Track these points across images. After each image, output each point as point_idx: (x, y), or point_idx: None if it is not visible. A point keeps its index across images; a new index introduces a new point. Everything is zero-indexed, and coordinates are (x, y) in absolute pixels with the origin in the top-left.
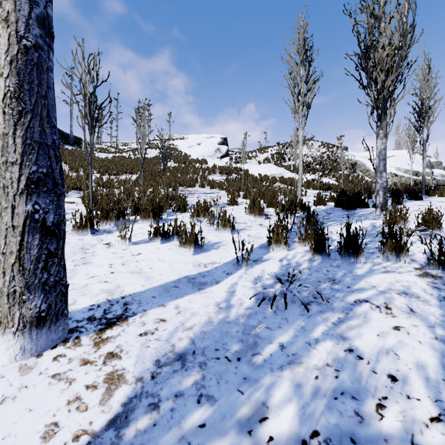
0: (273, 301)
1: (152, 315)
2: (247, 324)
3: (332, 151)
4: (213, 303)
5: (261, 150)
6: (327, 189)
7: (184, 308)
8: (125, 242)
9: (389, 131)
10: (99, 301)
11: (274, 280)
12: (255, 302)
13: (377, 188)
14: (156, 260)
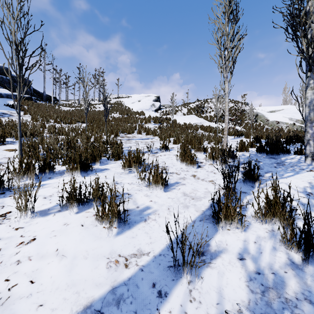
0: None
1: None
2: None
3: (238, 106)
4: None
5: (184, 105)
6: (240, 135)
7: None
8: (24, 214)
9: None
10: None
11: None
12: None
13: (308, 137)
14: (52, 255)
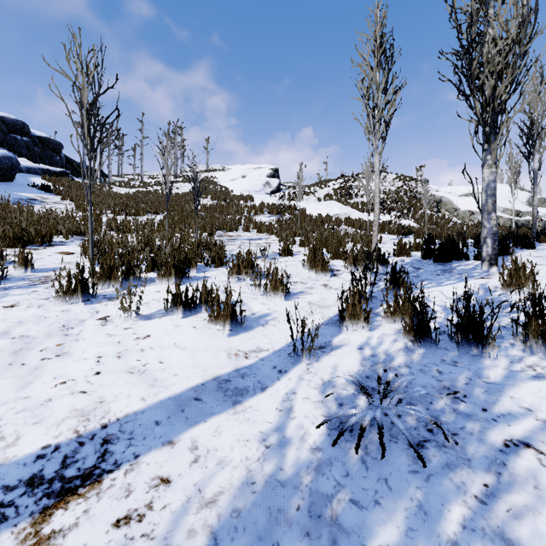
0: (360, 439)
1: (148, 467)
2: (315, 489)
3: (409, 186)
4: (255, 435)
5: (320, 184)
6: (407, 233)
7: (206, 448)
8: (129, 316)
9: (500, 157)
10: (60, 436)
11: (356, 392)
12: (327, 434)
13: (484, 234)
14: (172, 347)
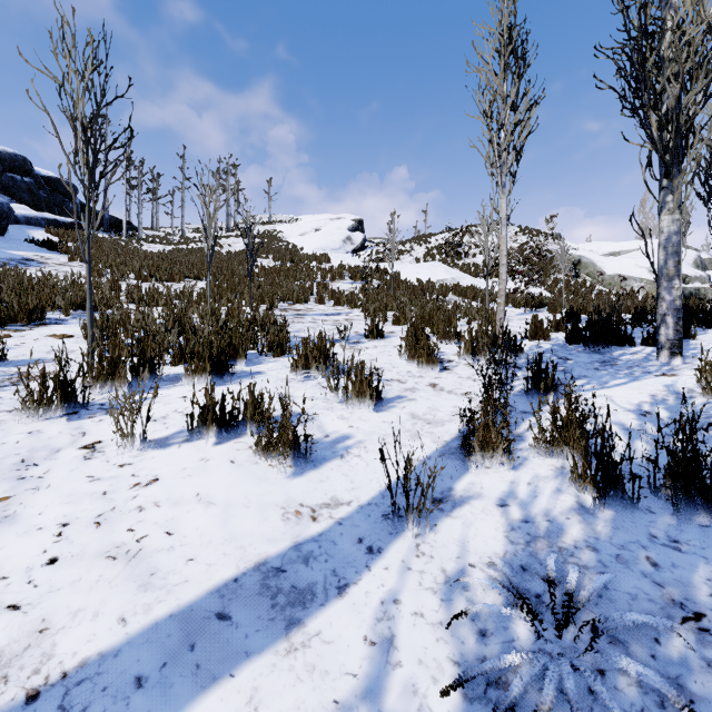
0: None
1: None
2: None
3: (537, 242)
4: None
5: (419, 240)
6: (538, 306)
7: None
8: (130, 443)
9: (686, 198)
10: None
11: (513, 614)
12: None
13: (663, 309)
14: (191, 501)
